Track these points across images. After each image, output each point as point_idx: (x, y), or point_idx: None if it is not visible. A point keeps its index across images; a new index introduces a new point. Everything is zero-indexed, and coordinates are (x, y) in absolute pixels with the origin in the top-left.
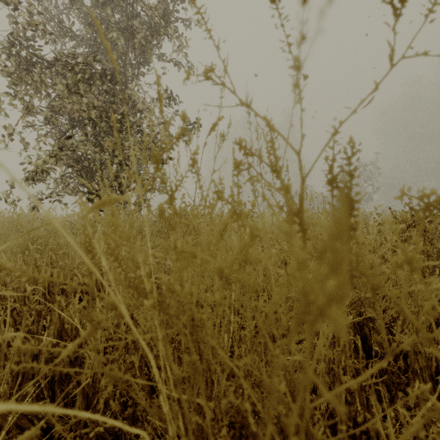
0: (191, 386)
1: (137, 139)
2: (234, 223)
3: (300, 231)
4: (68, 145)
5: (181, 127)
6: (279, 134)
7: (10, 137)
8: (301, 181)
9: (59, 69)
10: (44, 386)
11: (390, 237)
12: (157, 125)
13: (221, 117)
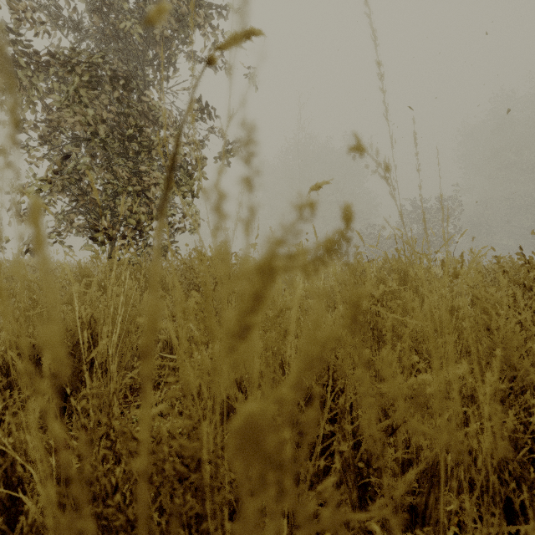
0: None
1: None
2: None
3: None
4: (69, 170)
5: None
6: None
7: None
8: None
9: (59, 73)
10: None
11: None
12: (186, 145)
13: (259, 30)
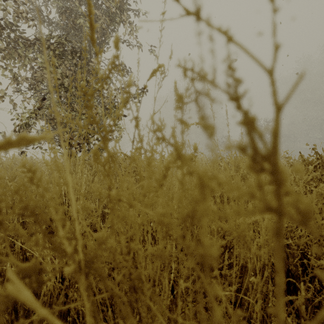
0: (135, 315)
1: (72, 77)
2: (177, 168)
3: (273, 181)
4: (46, 105)
5: (115, 54)
6: (241, 46)
7: (2, 99)
8: (276, 109)
9: (40, 48)
10: (4, 311)
11: (305, 177)
12: (114, 90)
13: (162, 65)
